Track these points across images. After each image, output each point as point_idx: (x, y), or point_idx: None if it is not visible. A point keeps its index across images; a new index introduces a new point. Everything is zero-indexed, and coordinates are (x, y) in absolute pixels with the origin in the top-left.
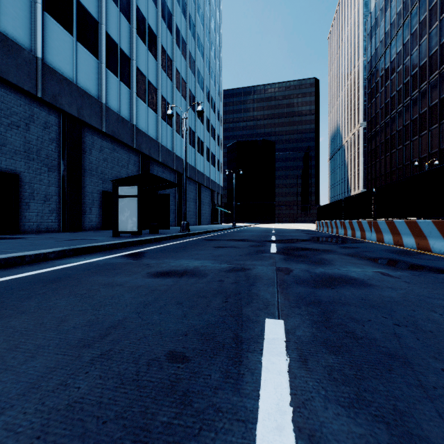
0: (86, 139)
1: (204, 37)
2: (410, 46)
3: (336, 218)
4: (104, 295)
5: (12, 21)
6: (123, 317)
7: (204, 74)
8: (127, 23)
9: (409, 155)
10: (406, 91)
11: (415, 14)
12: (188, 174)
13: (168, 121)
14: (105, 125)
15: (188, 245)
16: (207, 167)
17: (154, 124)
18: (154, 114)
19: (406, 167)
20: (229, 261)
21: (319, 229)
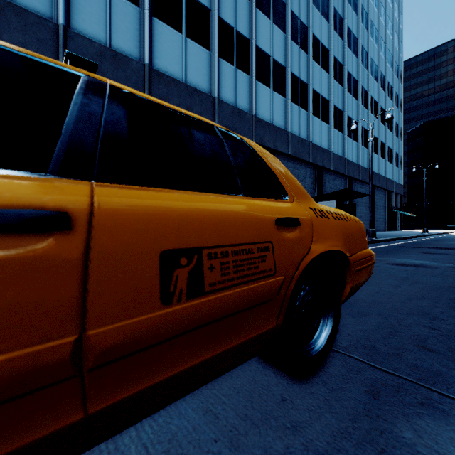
0: None
1: (378, 18)
2: None
3: None
4: (377, 269)
5: (241, 97)
6: (405, 276)
7: (378, 61)
8: (304, 55)
9: None
10: None
11: None
12: (359, 177)
13: (339, 128)
14: (290, 149)
15: (390, 250)
16: (382, 165)
17: (326, 135)
18: (326, 126)
19: None
20: (451, 263)
21: None
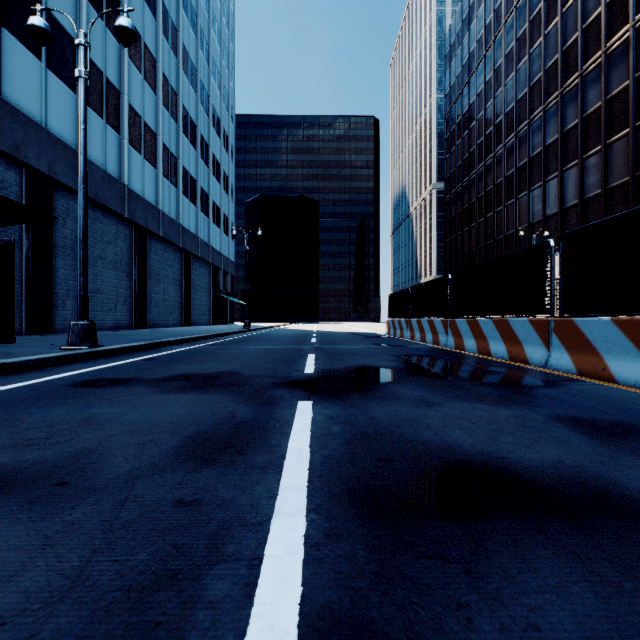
0: None
1: None
2: (504, 71)
3: (433, 314)
4: None
5: None
6: None
7: (197, 62)
8: None
9: (503, 226)
10: (499, 136)
11: (511, 27)
12: (160, 231)
13: (110, 119)
14: None
15: None
16: (205, 226)
17: (67, 112)
18: (67, 92)
19: (498, 243)
20: None
21: (394, 334)
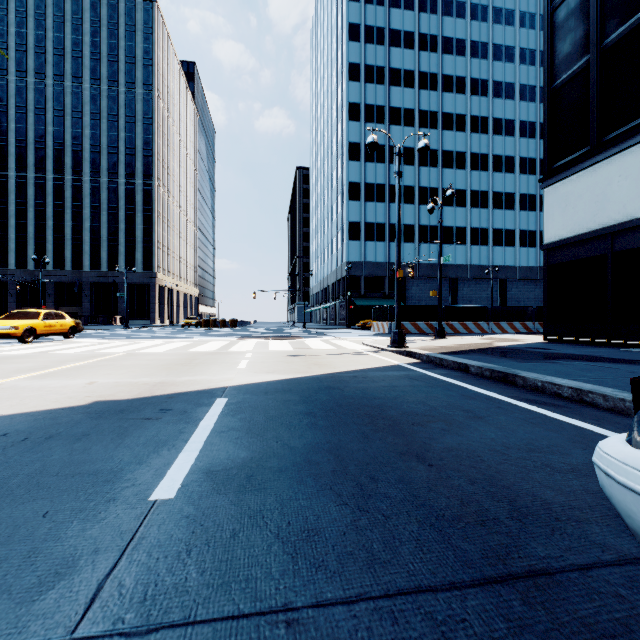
0: (460, 284)
1: None
2: None
3: None
4: None
5: (432, 257)
6: None
7: None
8: (485, 210)
9: None
10: None
11: None
12: None
13: (530, 244)
14: (469, 275)
15: None
16: None
17: (511, 255)
18: (511, 249)
19: None
20: None
21: None
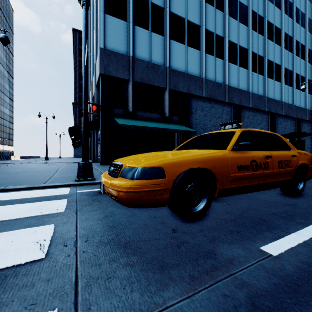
0: (241, 114)
1: None
2: None
3: None
4: None
5: (218, 75)
6: None
7: None
8: (261, 37)
9: None
10: None
11: None
12: (307, 118)
13: (289, 83)
14: (251, 103)
15: None
16: None
17: (278, 90)
18: (278, 84)
19: None
20: None
21: None
